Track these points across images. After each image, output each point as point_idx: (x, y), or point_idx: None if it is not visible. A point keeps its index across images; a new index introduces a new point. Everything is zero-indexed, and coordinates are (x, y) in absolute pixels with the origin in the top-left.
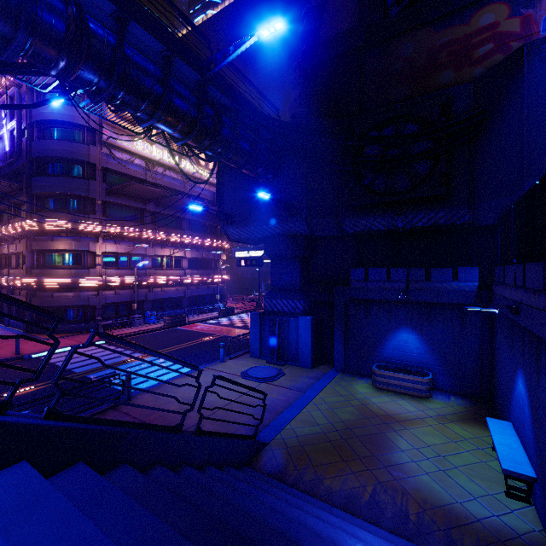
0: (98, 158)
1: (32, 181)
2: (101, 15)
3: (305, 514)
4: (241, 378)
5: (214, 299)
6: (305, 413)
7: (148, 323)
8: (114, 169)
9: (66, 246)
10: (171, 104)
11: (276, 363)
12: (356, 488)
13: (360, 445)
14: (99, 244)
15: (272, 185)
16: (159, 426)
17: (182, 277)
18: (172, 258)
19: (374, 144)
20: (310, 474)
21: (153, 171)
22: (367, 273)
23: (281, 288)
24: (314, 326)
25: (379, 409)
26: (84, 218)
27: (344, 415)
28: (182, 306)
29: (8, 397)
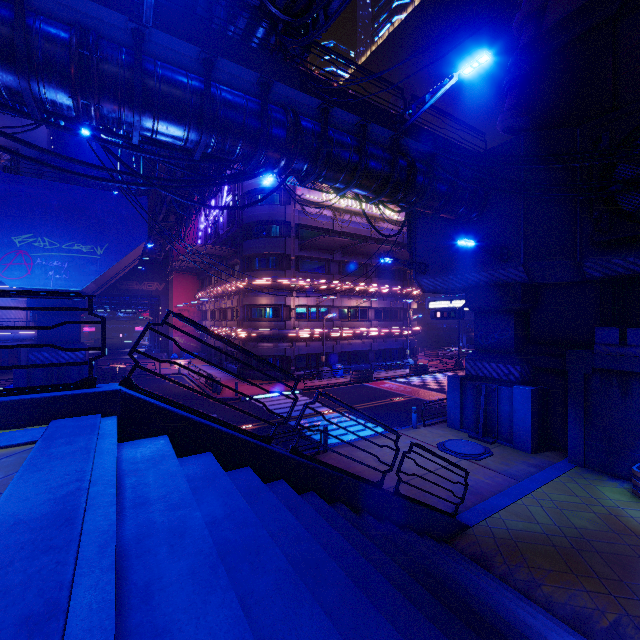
0: (292, 216)
1: (243, 245)
2: (309, 110)
3: (513, 604)
4: (438, 449)
5: (403, 354)
6: (520, 505)
7: (335, 377)
8: (305, 224)
9: (268, 301)
10: (366, 169)
11: (482, 440)
12: (588, 609)
13: (601, 563)
14: (293, 298)
15: (476, 225)
16: (363, 478)
17: (368, 329)
18: (358, 308)
19: (633, 158)
20: (523, 574)
21: (339, 220)
22: (623, 334)
23: (488, 349)
24: (536, 399)
25: (639, 527)
26: (281, 274)
27: (578, 520)
28: (368, 360)
29: (272, 434)
